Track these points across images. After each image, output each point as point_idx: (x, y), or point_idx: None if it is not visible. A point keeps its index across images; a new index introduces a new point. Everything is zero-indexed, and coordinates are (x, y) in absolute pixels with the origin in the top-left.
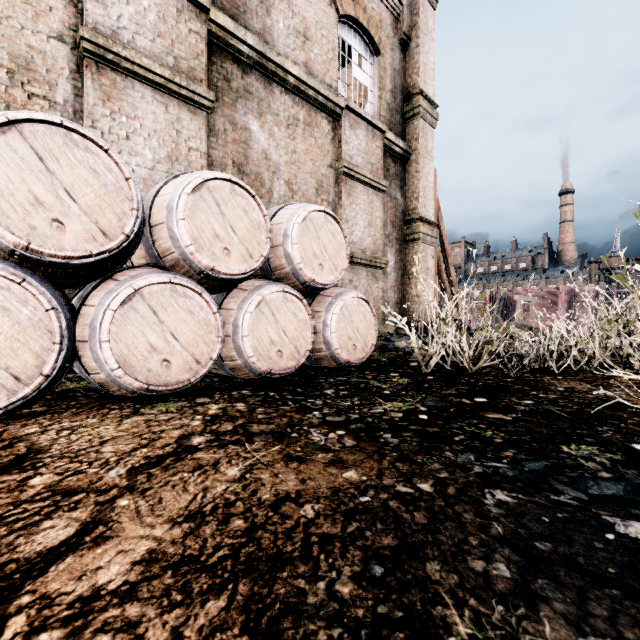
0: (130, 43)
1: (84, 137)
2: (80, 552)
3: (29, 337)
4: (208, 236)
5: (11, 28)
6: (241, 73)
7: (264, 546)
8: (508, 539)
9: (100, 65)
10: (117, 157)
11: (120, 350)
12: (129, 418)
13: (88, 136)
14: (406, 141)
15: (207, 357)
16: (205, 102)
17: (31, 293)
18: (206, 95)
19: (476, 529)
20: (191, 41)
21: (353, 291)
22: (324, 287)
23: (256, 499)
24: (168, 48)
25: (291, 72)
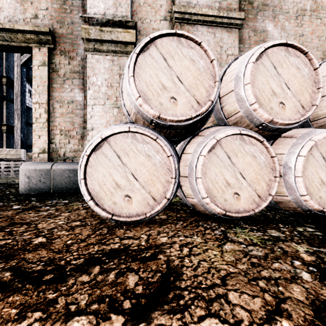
0: (195, 5)
1: (187, 39)
2: None
3: (159, 173)
4: (267, 94)
5: (146, 23)
6: None
7: None
8: None
9: (181, 24)
10: (206, 46)
11: (207, 184)
12: (225, 244)
13: (189, 36)
14: None
15: (266, 193)
16: (237, 22)
17: (160, 146)
18: (238, 16)
19: None
20: None
21: None
22: None
23: None
24: None
25: None
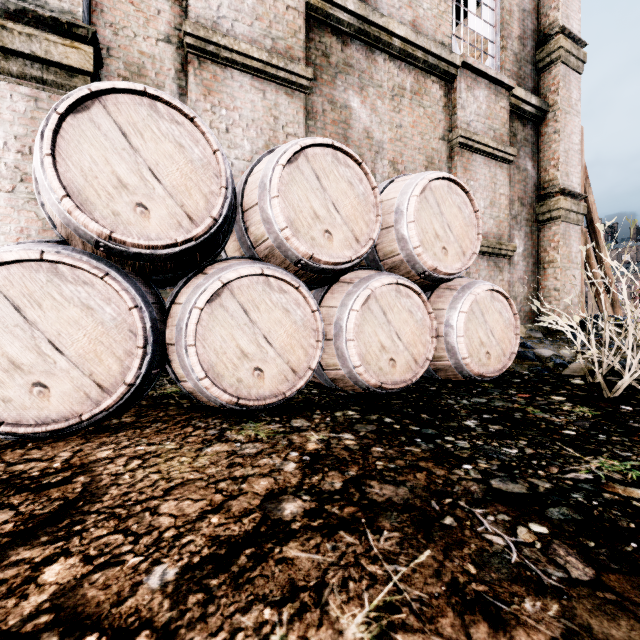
0: (229, 32)
1: (169, 106)
2: None
3: (112, 340)
4: (306, 217)
5: (126, 38)
6: (340, 45)
7: None
8: None
9: (201, 59)
10: (203, 126)
11: (207, 356)
12: (210, 446)
13: (172, 103)
14: (539, 97)
15: (305, 366)
16: (303, 82)
17: (114, 289)
18: (304, 73)
19: None
20: (288, 18)
21: (486, 282)
22: (448, 277)
23: None
24: (266, 30)
25: (396, 33)
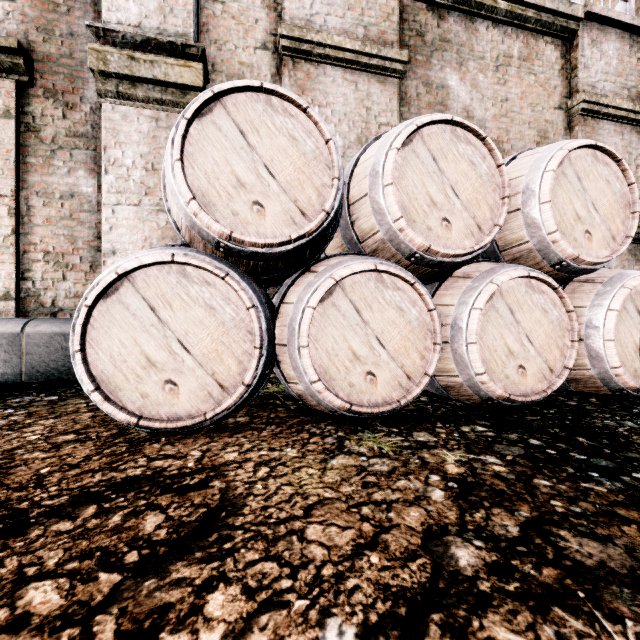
0: (322, 27)
1: (283, 99)
2: None
3: (232, 339)
4: (421, 204)
5: (228, 51)
6: (436, 21)
7: None
8: None
9: (295, 60)
10: (316, 115)
11: (319, 358)
12: (334, 457)
13: (287, 96)
14: None
15: (420, 371)
16: (396, 66)
17: (233, 289)
18: (398, 57)
19: None
20: (381, 2)
21: None
22: (592, 268)
23: None
24: (358, 19)
25: None
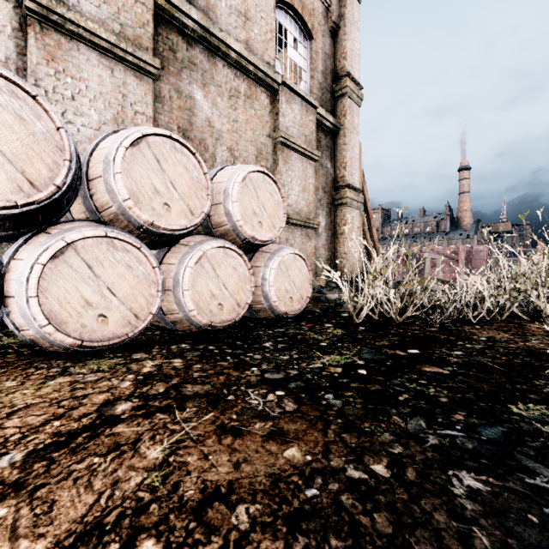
0: (75, 7)
1: (8, 80)
2: None
3: None
4: (147, 191)
5: None
6: (186, 45)
7: None
8: None
9: (44, 25)
10: (46, 104)
11: (50, 306)
12: (53, 379)
13: (12, 79)
14: (335, 117)
15: (146, 311)
16: (151, 69)
17: None
18: (152, 62)
19: (456, 542)
20: (137, 10)
21: (290, 248)
22: (263, 243)
23: (177, 498)
24: (114, 15)
25: (233, 48)
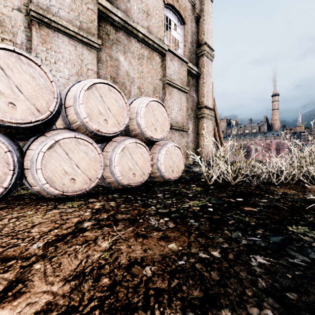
0: (56, 13)
1: (27, 58)
2: (2, 304)
3: None
4: (96, 113)
5: None
6: (115, 31)
7: (120, 298)
8: (269, 291)
9: (40, 24)
10: (45, 69)
11: (47, 173)
12: (51, 211)
13: (29, 57)
14: (198, 68)
15: (95, 177)
16: (96, 45)
17: None
18: (96, 41)
19: (249, 283)
20: (88, 14)
21: (172, 142)
22: (157, 140)
23: (117, 263)
24: (76, 17)
25: (140, 31)
